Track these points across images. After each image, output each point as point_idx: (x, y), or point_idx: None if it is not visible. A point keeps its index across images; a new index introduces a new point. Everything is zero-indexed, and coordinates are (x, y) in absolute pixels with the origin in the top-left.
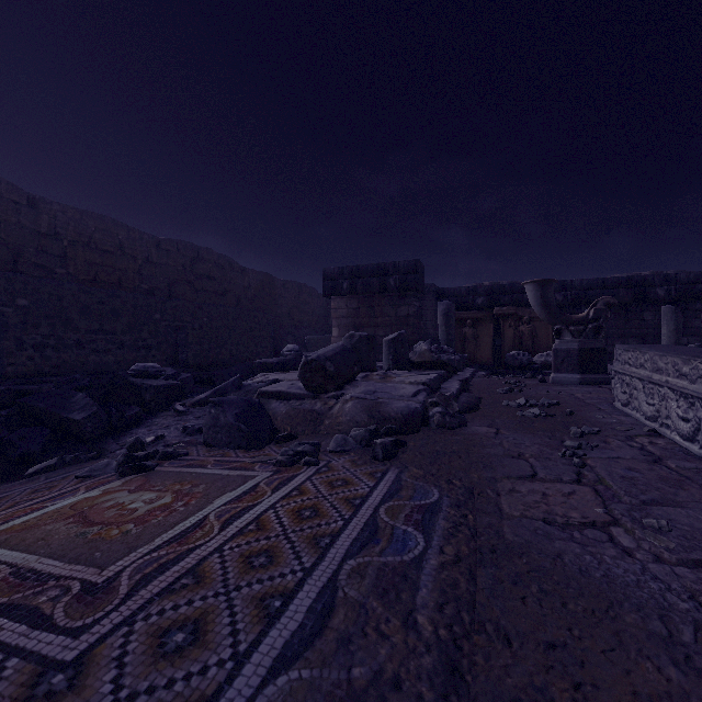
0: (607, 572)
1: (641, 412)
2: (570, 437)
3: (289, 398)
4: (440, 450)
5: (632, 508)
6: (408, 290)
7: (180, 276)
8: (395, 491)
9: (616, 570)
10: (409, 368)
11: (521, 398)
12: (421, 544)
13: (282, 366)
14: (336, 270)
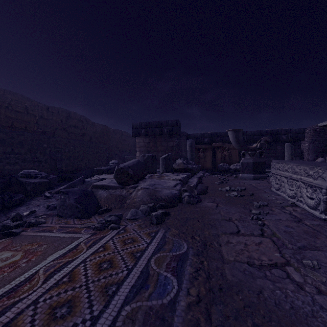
0: (292, 304)
1: (286, 194)
2: (254, 207)
3: (108, 188)
4: (188, 217)
5: (294, 252)
6: (173, 134)
7: (59, 126)
8: (161, 246)
9: (297, 302)
10: (173, 171)
11: (227, 187)
12: (175, 287)
13: (108, 171)
14: (138, 124)
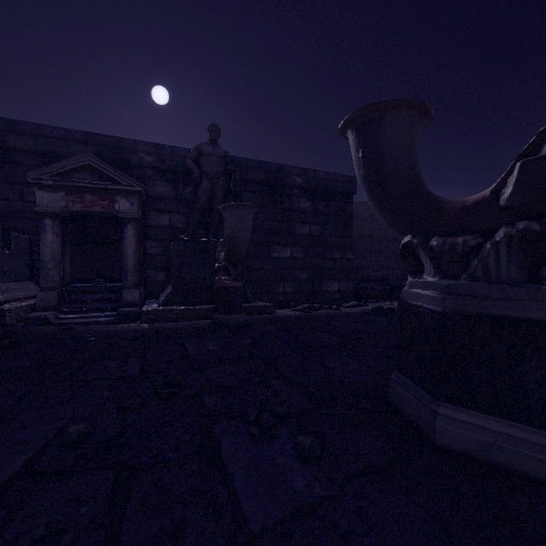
0: None
1: None
2: None
3: None
4: None
5: None
6: None
7: None
8: None
9: None
10: None
11: None
12: None
13: None
14: None
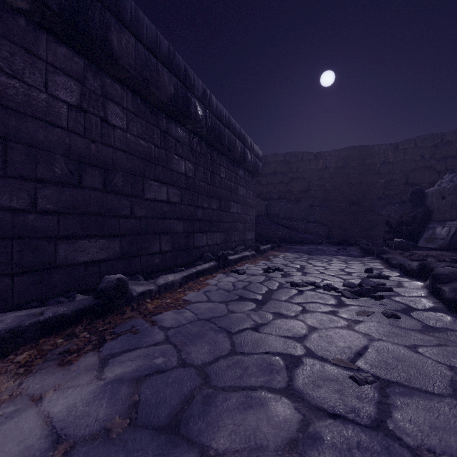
0: None
1: None
2: None
3: None
4: None
5: None
6: None
7: None
8: None
9: None
10: None
11: None
12: None
13: None
14: None
